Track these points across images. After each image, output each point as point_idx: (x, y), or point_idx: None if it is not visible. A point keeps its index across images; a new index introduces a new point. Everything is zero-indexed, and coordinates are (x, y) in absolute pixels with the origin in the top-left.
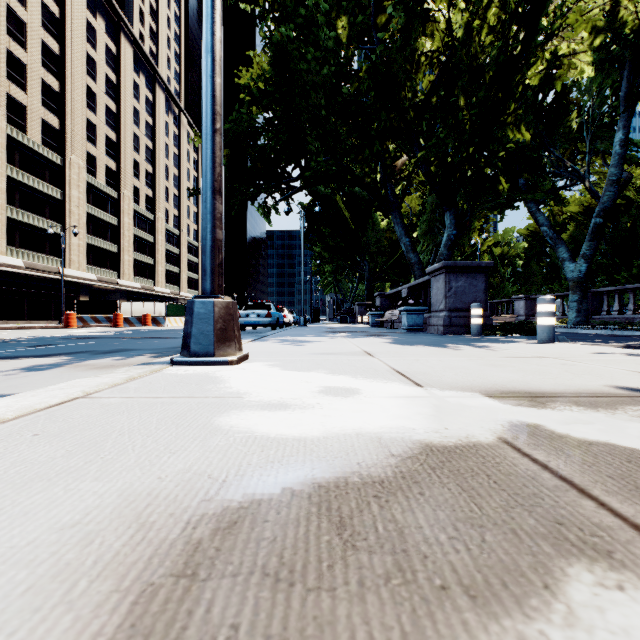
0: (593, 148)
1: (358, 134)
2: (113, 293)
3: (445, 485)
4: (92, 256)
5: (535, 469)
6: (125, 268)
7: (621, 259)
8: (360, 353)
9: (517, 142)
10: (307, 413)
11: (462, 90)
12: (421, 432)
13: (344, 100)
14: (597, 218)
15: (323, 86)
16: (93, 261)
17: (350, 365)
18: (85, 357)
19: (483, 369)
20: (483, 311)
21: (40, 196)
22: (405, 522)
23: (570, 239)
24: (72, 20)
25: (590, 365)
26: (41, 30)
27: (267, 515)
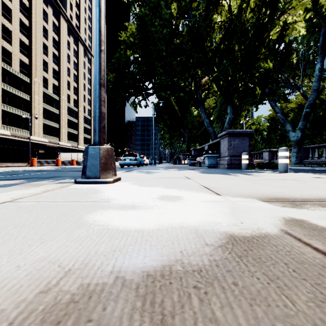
0: (304, 73)
1: (182, 65)
2: (56, 149)
3: (253, 274)
4: (46, 130)
5: (320, 257)
6: (63, 136)
7: (317, 131)
8: (183, 177)
9: (265, 70)
10: (148, 212)
11: (236, 41)
12: (225, 225)
13: (175, 47)
14: (307, 109)
15: (164, 40)
16: (46, 132)
17: (177, 183)
18: (33, 180)
19: (254, 185)
20: (248, 157)
21: (19, 99)
22: (225, 322)
23: (291, 121)
24: (35, 8)
25: (314, 183)
26: (19, 13)
27: (93, 312)
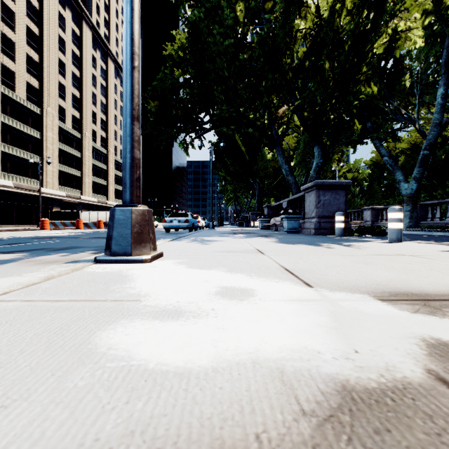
0: (421, 100)
1: (251, 89)
2: (77, 205)
3: None
4: (62, 179)
5: None
6: (86, 188)
7: (438, 181)
8: (253, 251)
9: (366, 96)
10: (199, 324)
11: (327, 56)
12: (329, 359)
13: (241, 64)
14: (425, 150)
15: (226, 54)
16: (63, 183)
17: (245, 263)
18: (40, 253)
19: (359, 267)
20: (344, 218)
21: (25, 136)
22: None
23: (401, 167)
24: (48, 11)
25: (447, 263)
26: (26, 18)
27: None
